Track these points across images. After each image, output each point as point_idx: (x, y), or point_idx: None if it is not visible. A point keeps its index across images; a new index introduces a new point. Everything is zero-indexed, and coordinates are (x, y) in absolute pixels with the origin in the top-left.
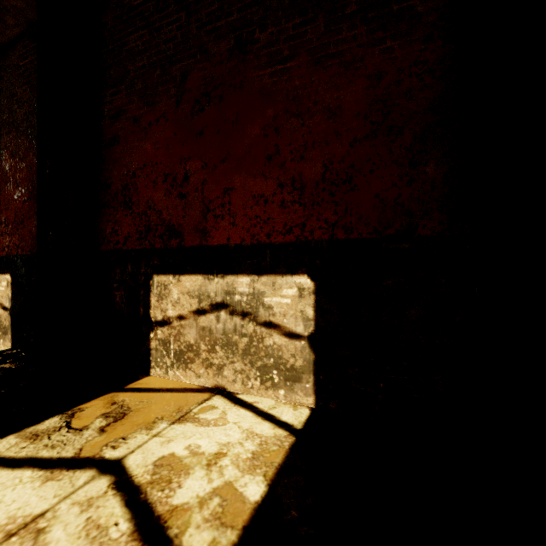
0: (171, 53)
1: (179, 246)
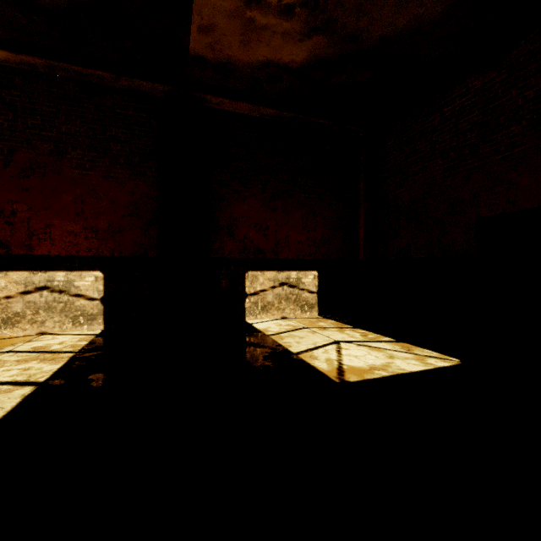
0: None
1: (7, 253)
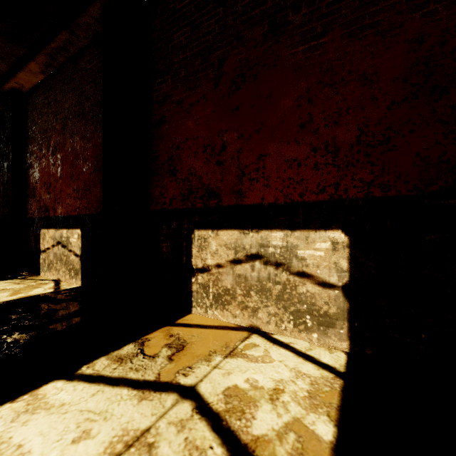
0: (210, 43)
1: (217, 205)
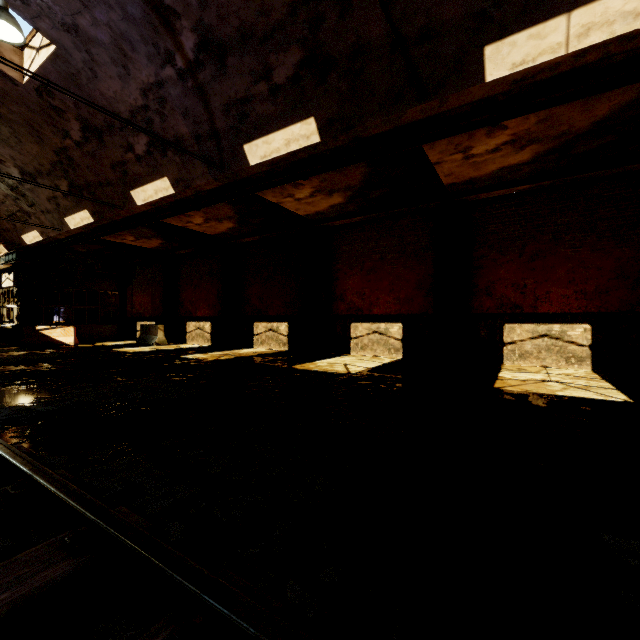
0: (516, 236)
1: (521, 312)
